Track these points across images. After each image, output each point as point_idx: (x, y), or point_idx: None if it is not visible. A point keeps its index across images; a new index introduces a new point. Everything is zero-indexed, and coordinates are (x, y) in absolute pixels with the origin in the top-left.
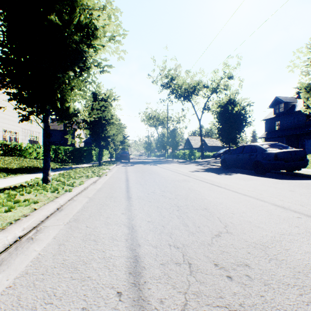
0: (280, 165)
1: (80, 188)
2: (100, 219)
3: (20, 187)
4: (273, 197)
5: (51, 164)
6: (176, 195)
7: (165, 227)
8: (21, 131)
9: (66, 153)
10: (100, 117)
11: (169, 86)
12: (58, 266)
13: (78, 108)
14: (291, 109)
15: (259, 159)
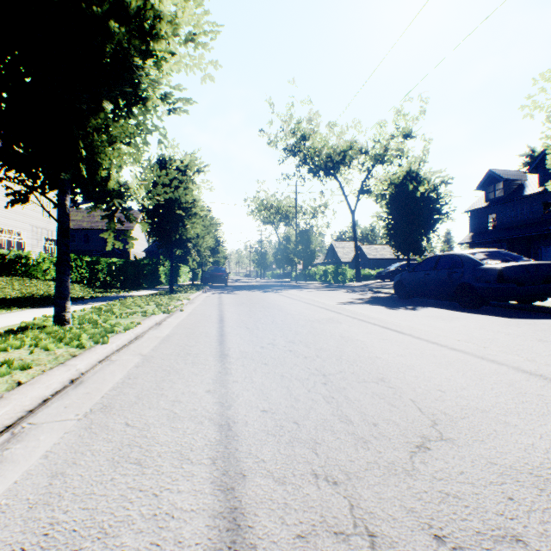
0: (508, 291)
1: (128, 336)
2: (158, 405)
3: (4, 334)
4: (512, 353)
5: (82, 290)
6: (317, 350)
7: (302, 426)
8: (29, 231)
9: (111, 271)
10: (172, 204)
11: (298, 150)
12: (31, 544)
13: (128, 181)
14: (517, 191)
15: (469, 280)
